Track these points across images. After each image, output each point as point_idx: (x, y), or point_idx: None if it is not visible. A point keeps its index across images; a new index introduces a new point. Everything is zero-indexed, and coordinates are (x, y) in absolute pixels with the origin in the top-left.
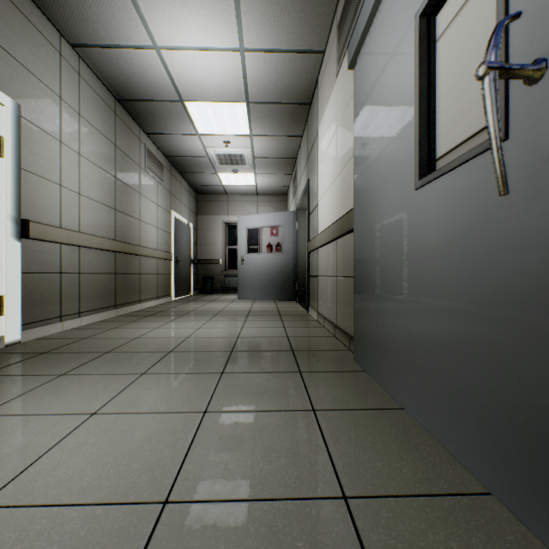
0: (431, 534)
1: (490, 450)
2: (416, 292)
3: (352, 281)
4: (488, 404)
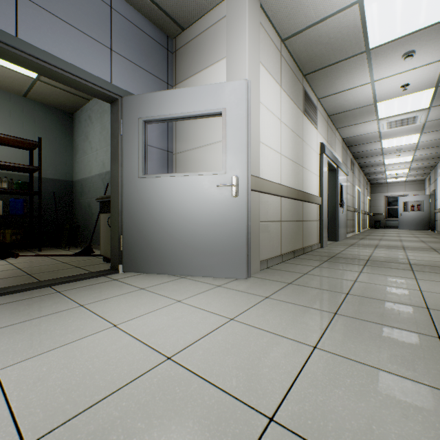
0: (438, 237)
1: None
2: None
3: None
4: None
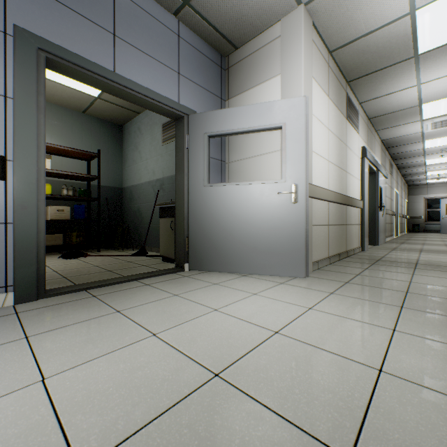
0: None
1: None
2: None
3: None
4: None
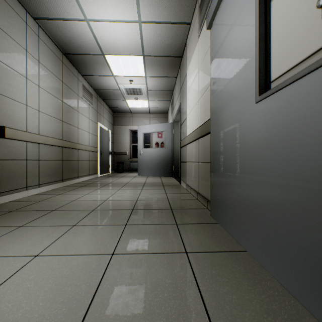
0: None
1: (319, 291)
2: (256, 172)
3: (209, 165)
4: (318, 257)
